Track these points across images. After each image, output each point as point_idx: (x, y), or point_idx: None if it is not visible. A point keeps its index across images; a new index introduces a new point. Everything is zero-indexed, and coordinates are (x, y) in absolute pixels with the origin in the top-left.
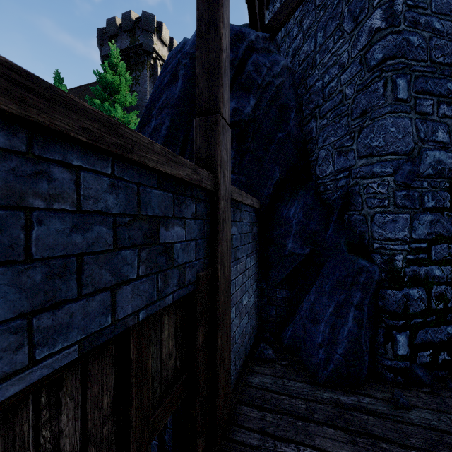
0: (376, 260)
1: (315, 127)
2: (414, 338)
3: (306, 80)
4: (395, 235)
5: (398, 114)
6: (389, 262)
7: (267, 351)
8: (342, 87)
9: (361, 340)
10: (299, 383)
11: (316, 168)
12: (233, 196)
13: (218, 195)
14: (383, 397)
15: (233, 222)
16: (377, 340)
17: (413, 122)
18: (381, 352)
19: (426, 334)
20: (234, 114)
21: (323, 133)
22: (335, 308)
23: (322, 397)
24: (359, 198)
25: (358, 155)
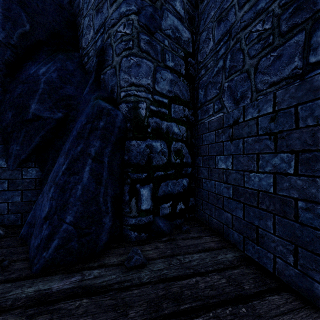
0: (123, 111)
1: None
2: (157, 191)
3: None
4: (139, 81)
5: None
6: (133, 109)
7: None
8: None
9: (100, 198)
10: None
11: (82, 40)
12: None
13: None
14: (118, 262)
15: None
16: (123, 199)
17: None
18: (126, 211)
19: (167, 186)
20: None
21: None
22: (68, 165)
23: (16, 299)
24: (110, 51)
25: (110, 3)
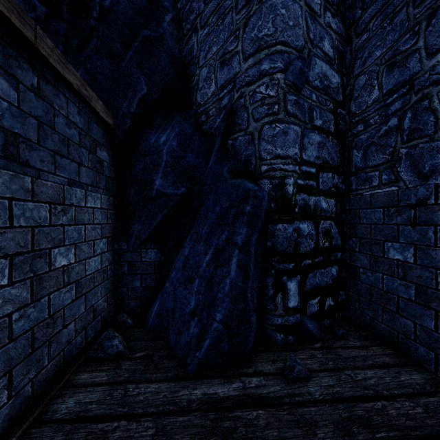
0: (265, 188)
1: (196, 42)
2: (304, 284)
3: None
4: (286, 151)
5: None
6: (279, 186)
7: (110, 342)
8: None
9: (248, 294)
10: (155, 385)
11: (197, 94)
12: None
13: None
14: (274, 371)
15: None
16: (266, 293)
17: (303, 14)
18: (270, 308)
19: (315, 278)
20: None
21: (204, 46)
22: (213, 255)
23: (189, 400)
24: (244, 113)
25: (244, 57)
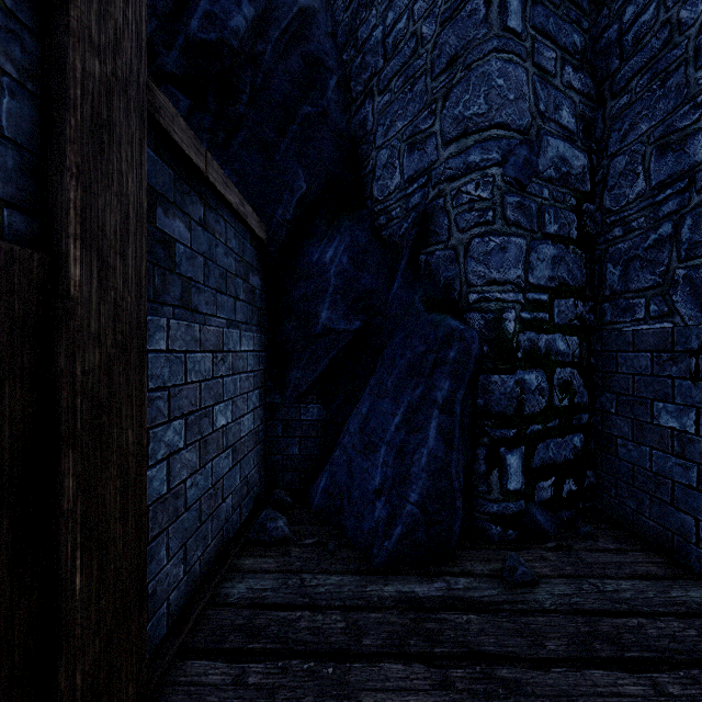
0: (474, 324)
1: (371, 112)
2: (531, 459)
3: (357, 33)
4: (505, 274)
5: (509, 55)
6: (495, 323)
7: (273, 523)
8: (416, 26)
9: (452, 469)
10: (336, 577)
11: (373, 185)
12: (167, 126)
13: (70, 19)
14: (489, 572)
15: (176, 208)
16: (475, 469)
17: (530, 79)
18: (481, 490)
19: (547, 450)
20: (205, 23)
21: (384, 120)
22: (405, 416)
23: (381, 597)
24: (444, 219)
25: (443, 141)
